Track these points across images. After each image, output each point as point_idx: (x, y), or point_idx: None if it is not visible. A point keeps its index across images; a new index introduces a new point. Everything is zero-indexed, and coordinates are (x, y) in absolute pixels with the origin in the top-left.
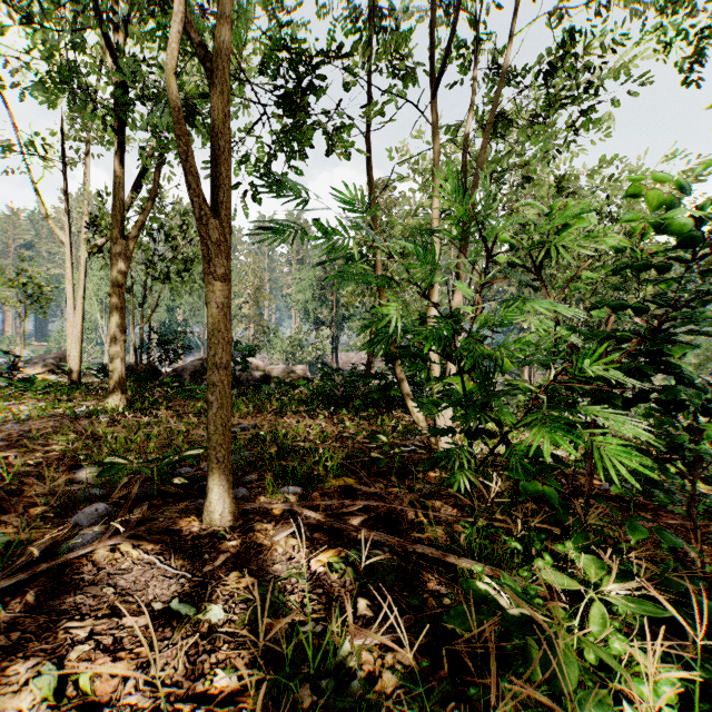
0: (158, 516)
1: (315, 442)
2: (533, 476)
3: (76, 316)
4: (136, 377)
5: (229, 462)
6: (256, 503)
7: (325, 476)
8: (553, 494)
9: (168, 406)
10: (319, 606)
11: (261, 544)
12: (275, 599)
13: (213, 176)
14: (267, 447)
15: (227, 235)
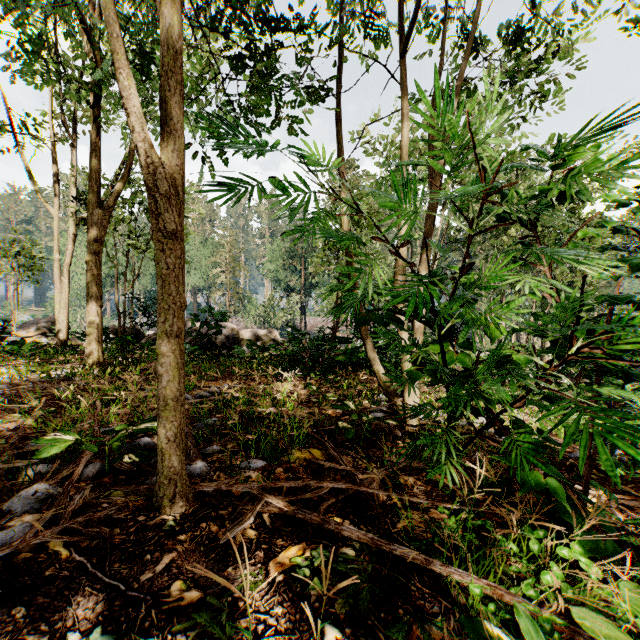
0: (102, 501)
1: (281, 409)
2: (529, 463)
3: (64, 283)
4: (118, 340)
5: (182, 440)
6: (213, 483)
7: (290, 447)
8: (556, 487)
9: (143, 369)
10: (277, 637)
11: (214, 538)
12: (220, 632)
13: (162, 121)
14: (232, 414)
15: (179, 188)
